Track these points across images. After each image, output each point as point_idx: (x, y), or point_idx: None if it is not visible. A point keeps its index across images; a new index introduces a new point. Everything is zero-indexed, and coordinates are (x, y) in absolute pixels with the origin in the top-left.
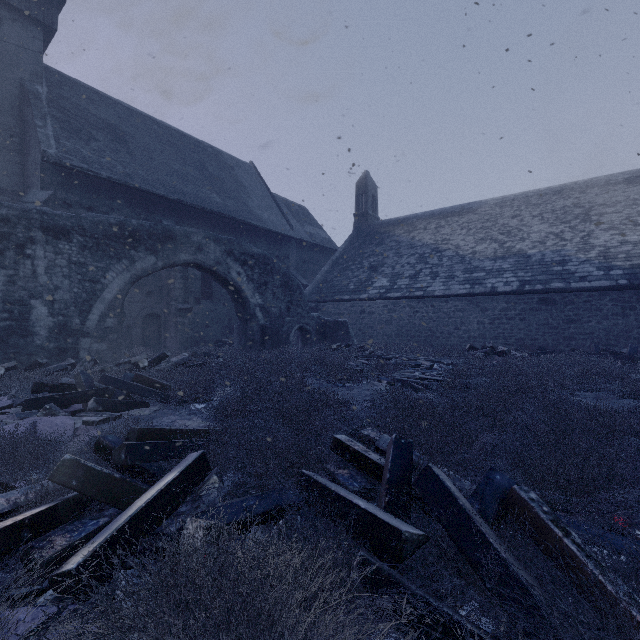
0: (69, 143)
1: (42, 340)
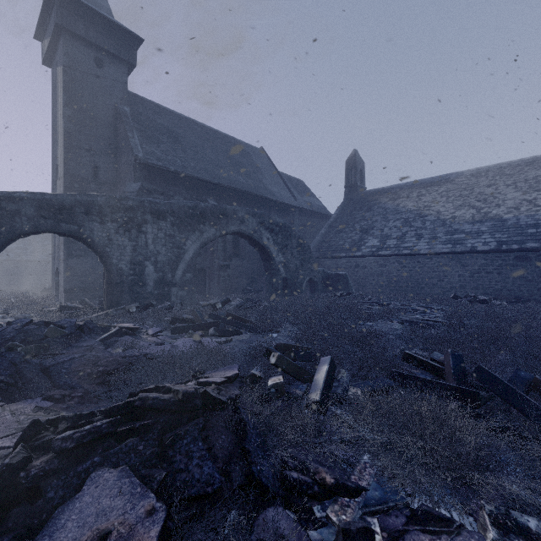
0: (148, 147)
1: (151, 289)
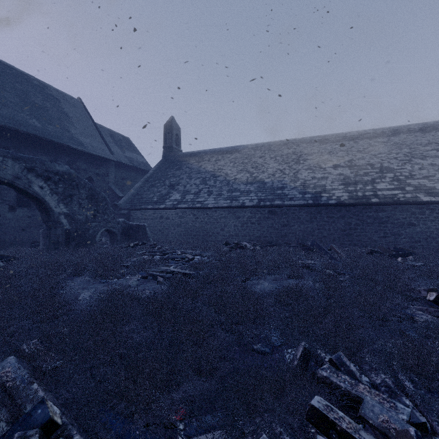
0: None
1: None
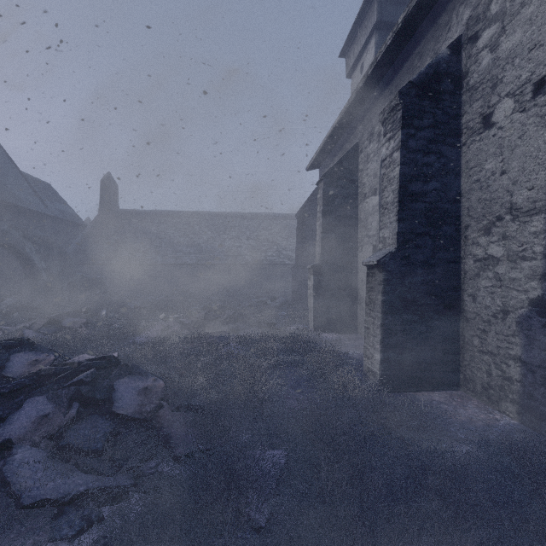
0: None
1: None
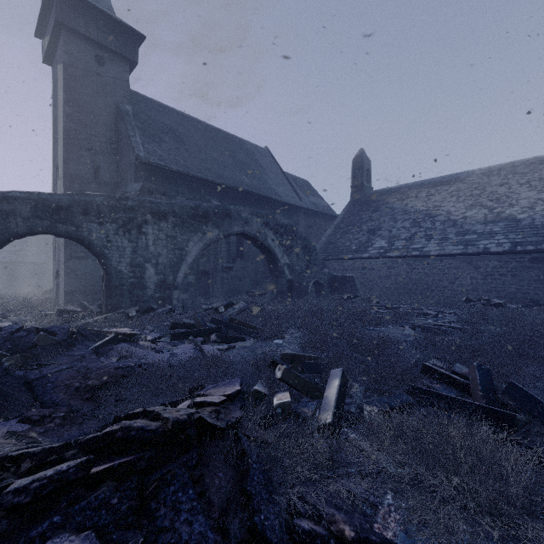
0: (149, 146)
1: (151, 292)
